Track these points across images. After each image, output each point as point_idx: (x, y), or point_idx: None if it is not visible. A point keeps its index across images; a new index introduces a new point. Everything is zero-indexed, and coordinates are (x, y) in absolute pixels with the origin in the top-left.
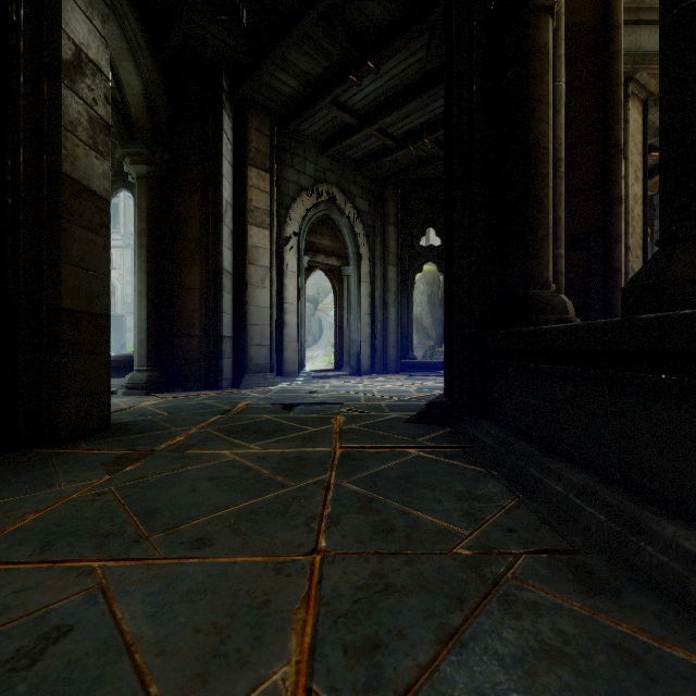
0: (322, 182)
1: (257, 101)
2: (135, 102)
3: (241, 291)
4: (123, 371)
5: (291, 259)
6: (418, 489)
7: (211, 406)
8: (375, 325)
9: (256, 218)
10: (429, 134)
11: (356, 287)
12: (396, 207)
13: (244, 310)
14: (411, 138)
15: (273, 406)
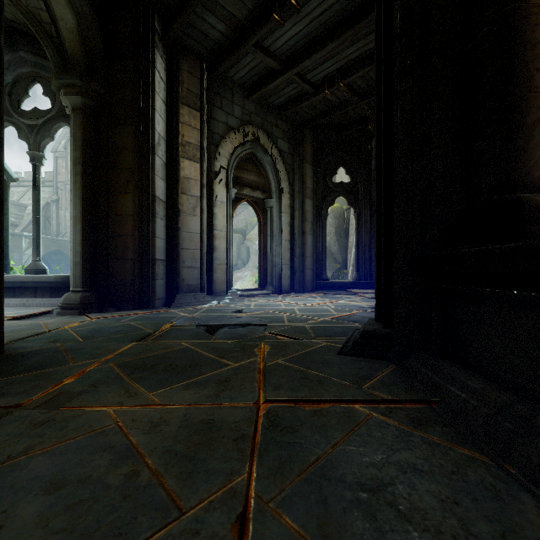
0: (248, 123)
1: (188, 46)
2: (69, 37)
3: (174, 218)
4: (63, 291)
5: (221, 190)
6: (409, 534)
7: (134, 328)
8: (294, 250)
9: (187, 151)
10: (343, 78)
11: (277, 217)
12: (312, 148)
13: (176, 235)
14: (327, 83)
15: (197, 328)
